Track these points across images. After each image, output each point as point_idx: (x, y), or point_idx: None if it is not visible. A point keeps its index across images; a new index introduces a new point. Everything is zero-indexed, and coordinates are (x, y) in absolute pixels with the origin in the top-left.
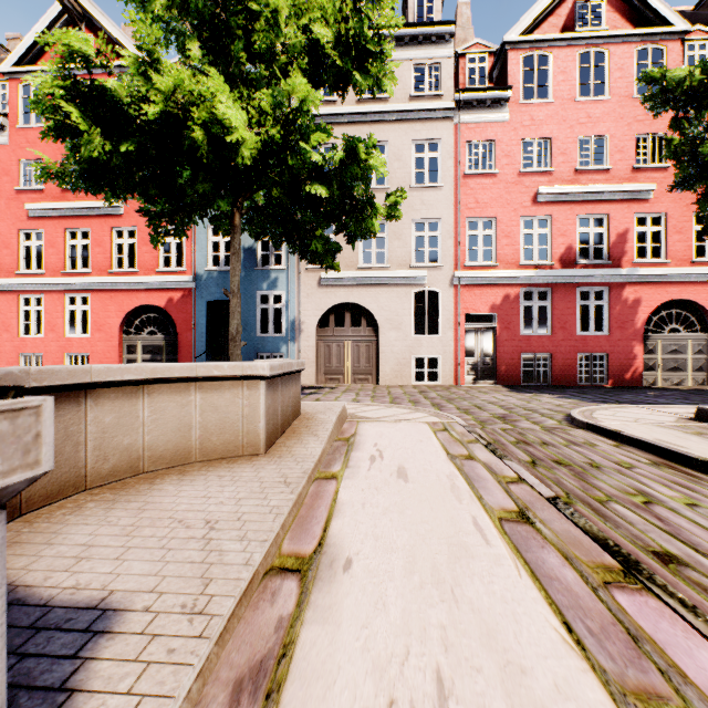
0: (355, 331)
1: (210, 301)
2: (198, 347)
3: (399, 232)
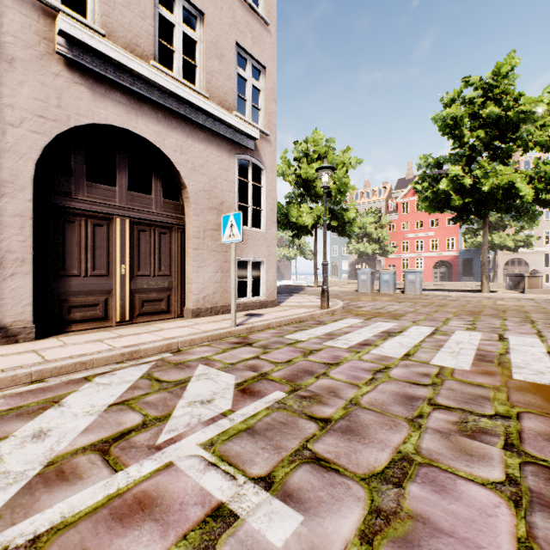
0: (519, 266)
1: (462, 258)
2: (459, 272)
3: (537, 235)
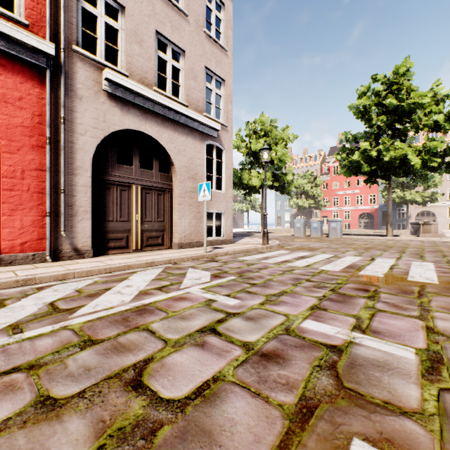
0: (427, 217)
1: (382, 211)
2: (379, 222)
3: (443, 192)
